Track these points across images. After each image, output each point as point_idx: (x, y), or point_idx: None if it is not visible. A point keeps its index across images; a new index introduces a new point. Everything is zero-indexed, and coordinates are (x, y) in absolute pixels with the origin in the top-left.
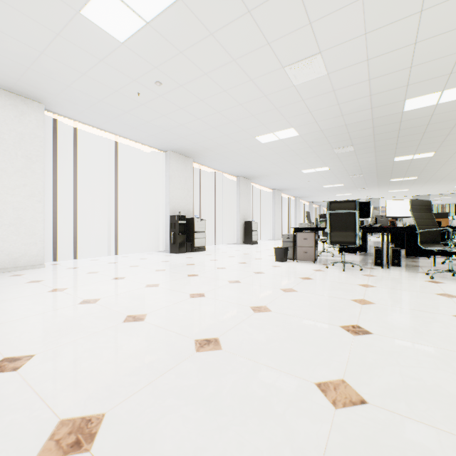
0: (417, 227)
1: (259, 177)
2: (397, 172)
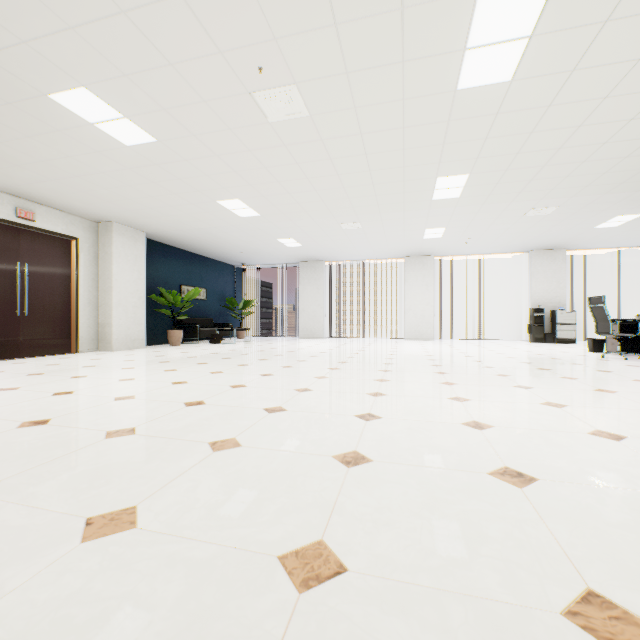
0: None
1: None
2: None
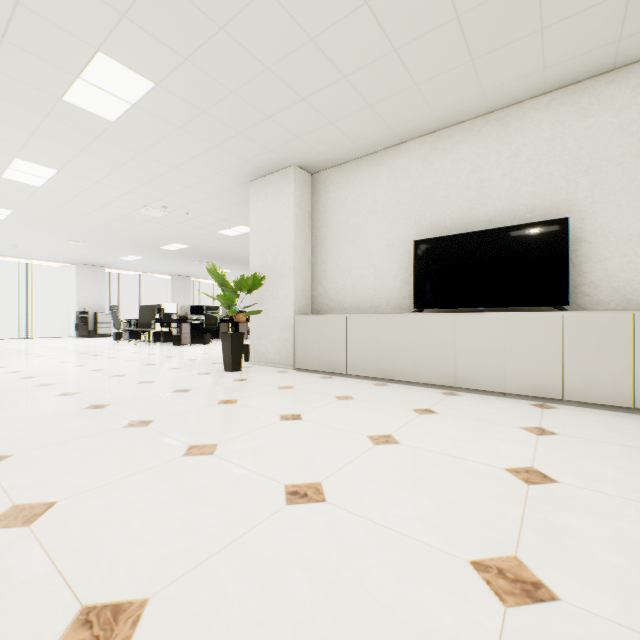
0: (139, 320)
1: (192, 275)
2: None
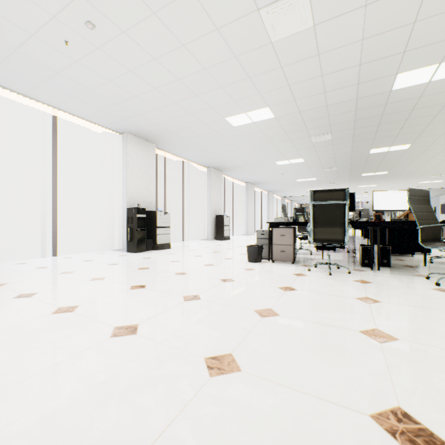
0: (417, 222)
1: (231, 168)
2: (370, 165)
